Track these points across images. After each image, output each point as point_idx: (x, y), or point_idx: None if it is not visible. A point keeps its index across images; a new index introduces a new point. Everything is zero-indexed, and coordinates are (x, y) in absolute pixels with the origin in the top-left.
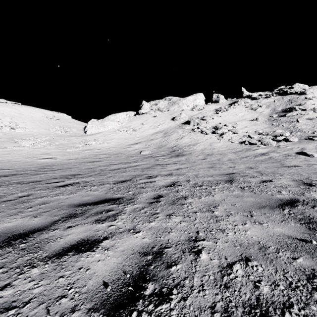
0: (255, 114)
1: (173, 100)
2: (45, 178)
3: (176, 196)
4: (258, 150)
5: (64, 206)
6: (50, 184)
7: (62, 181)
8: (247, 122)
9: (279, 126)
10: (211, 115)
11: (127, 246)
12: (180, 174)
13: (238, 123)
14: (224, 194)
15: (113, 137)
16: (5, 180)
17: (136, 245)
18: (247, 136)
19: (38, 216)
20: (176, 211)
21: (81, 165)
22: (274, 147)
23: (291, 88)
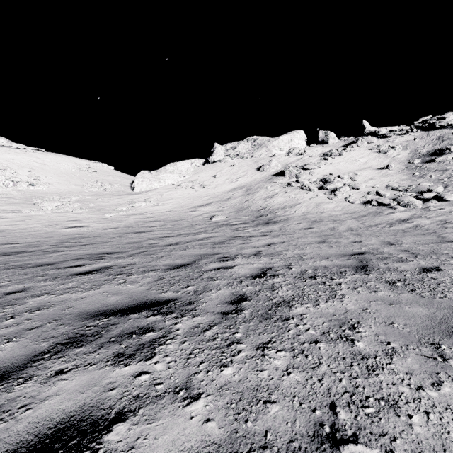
0: (385, 160)
1: (259, 142)
2: (63, 258)
3: (271, 298)
4: (394, 215)
5: (69, 317)
6: (65, 269)
7: (86, 263)
8: (373, 171)
9: (424, 176)
10: (317, 162)
11: (165, 451)
12: (273, 253)
13: (359, 173)
14: (361, 297)
15: (172, 197)
16: (3, 261)
17: (188, 448)
18: (375, 193)
19: (14, 340)
20: (275, 336)
21: (122, 238)
22: (420, 210)
23: (442, 119)
